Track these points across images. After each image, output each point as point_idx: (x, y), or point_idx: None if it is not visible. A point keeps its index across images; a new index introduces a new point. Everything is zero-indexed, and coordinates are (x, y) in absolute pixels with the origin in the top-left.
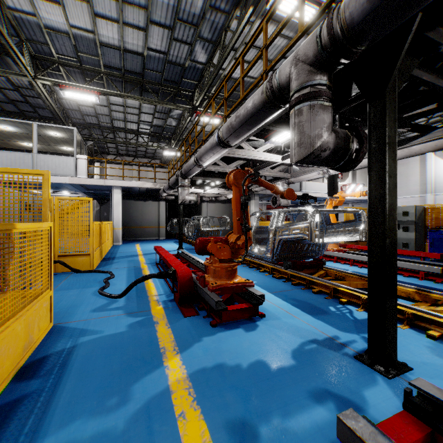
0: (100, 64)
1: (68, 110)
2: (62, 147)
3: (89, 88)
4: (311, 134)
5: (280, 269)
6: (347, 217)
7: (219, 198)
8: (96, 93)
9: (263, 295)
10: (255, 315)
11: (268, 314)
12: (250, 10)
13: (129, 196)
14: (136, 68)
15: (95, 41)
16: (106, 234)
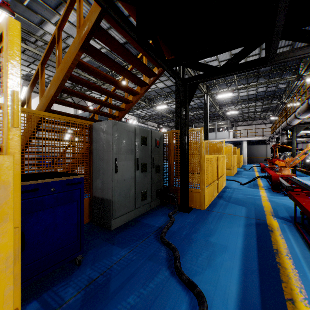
0: (239, 100)
1: (225, 112)
2: (222, 126)
3: (235, 109)
4: (281, 141)
5: (304, 170)
6: None
7: (307, 141)
8: (237, 110)
9: None
10: None
11: None
12: (295, 82)
13: (250, 143)
14: (253, 97)
15: (238, 96)
16: (241, 159)
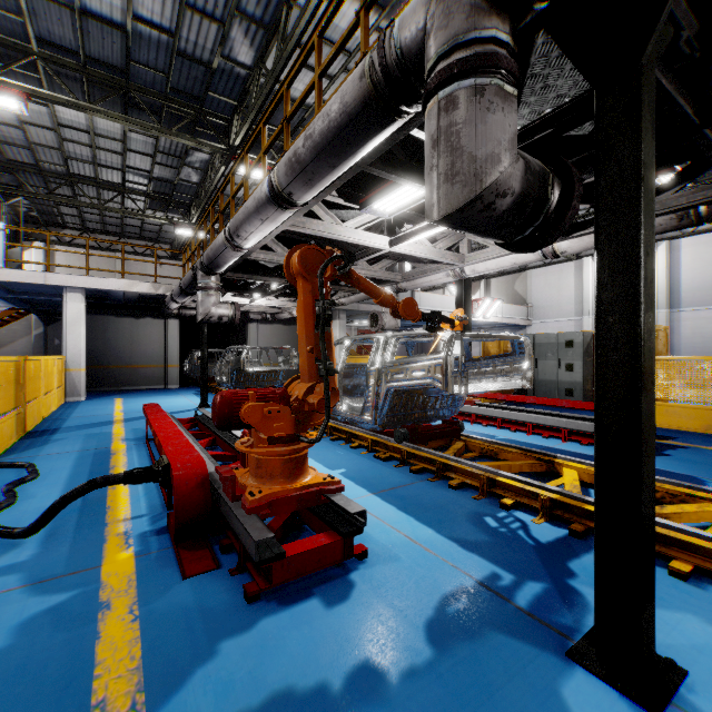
0: (29, 34)
1: None
2: None
3: (3, 82)
4: (477, 153)
5: (389, 443)
6: (485, 349)
7: (278, 315)
8: (20, 94)
9: (363, 513)
10: (346, 557)
11: (374, 549)
12: None
13: (105, 307)
14: (112, 57)
15: None
16: (42, 381)
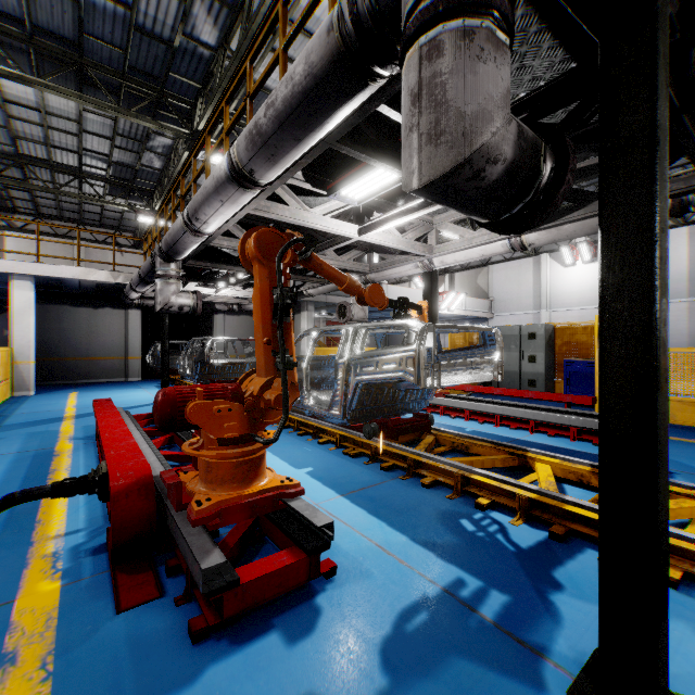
0: None
1: None
2: None
3: None
4: (465, 108)
5: (358, 438)
6: (452, 341)
7: (245, 306)
8: None
9: (331, 525)
10: (311, 577)
11: (343, 563)
12: None
13: (60, 296)
14: (63, 28)
15: None
16: None
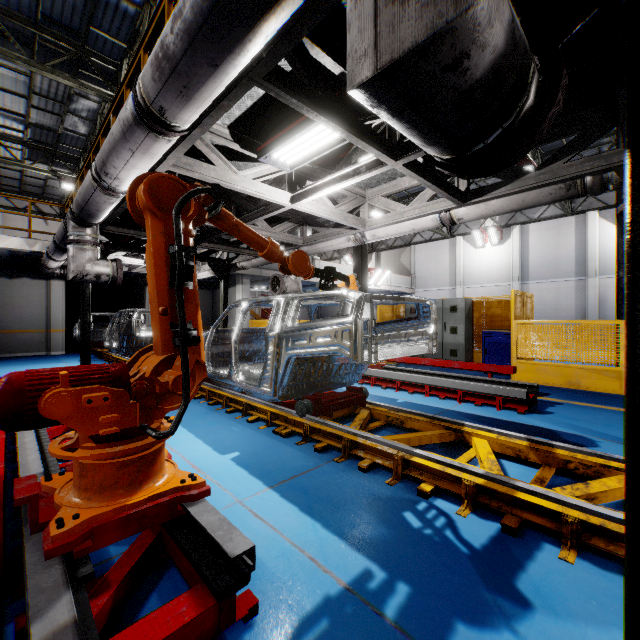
0: None
1: None
2: None
3: None
4: None
5: (290, 416)
6: (381, 314)
7: None
8: None
9: (250, 550)
10: (222, 628)
11: (267, 592)
12: None
13: None
14: None
15: None
16: None
